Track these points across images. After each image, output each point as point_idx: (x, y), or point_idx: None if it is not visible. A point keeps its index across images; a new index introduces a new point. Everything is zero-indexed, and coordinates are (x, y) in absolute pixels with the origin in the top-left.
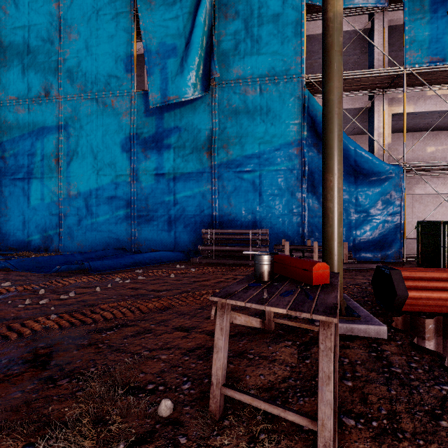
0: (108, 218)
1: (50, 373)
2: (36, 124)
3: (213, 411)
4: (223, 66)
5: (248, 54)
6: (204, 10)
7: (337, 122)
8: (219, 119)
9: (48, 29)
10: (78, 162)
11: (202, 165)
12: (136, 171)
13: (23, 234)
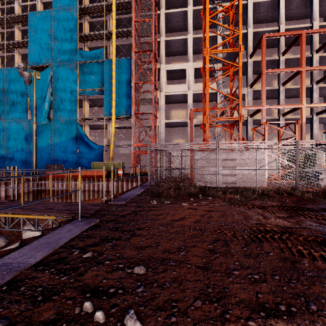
0: (20, 161)
1: None
2: None
3: None
4: (55, 113)
5: (62, 110)
6: (48, 96)
7: (34, 146)
8: (54, 130)
9: (0, 97)
10: (10, 142)
11: (49, 144)
12: (29, 146)
13: None
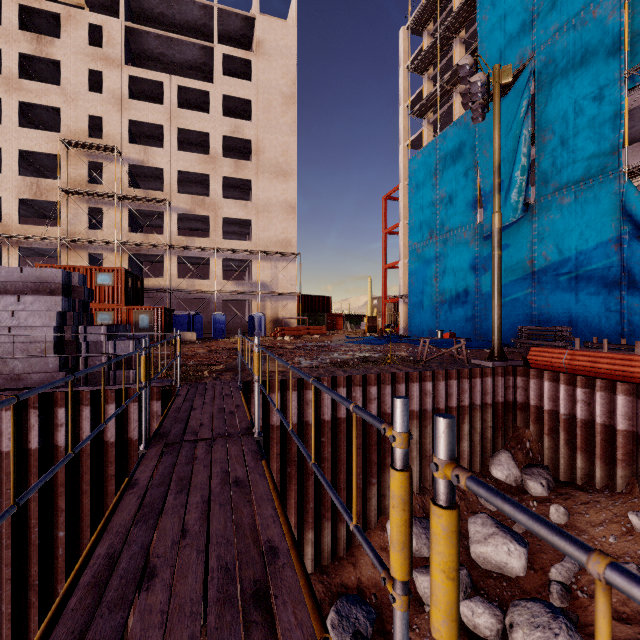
0: (462, 317)
1: (399, 355)
2: (426, 258)
3: (417, 359)
4: (541, 184)
5: (563, 166)
6: (522, 147)
7: (494, 277)
8: (538, 231)
9: (431, 195)
10: (446, 280)
11: (524, 273)
12: (479, 282)
13: (420, 327)
